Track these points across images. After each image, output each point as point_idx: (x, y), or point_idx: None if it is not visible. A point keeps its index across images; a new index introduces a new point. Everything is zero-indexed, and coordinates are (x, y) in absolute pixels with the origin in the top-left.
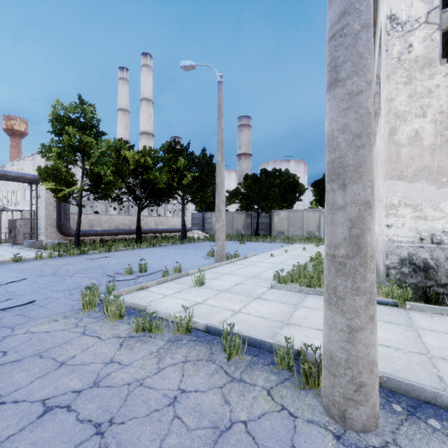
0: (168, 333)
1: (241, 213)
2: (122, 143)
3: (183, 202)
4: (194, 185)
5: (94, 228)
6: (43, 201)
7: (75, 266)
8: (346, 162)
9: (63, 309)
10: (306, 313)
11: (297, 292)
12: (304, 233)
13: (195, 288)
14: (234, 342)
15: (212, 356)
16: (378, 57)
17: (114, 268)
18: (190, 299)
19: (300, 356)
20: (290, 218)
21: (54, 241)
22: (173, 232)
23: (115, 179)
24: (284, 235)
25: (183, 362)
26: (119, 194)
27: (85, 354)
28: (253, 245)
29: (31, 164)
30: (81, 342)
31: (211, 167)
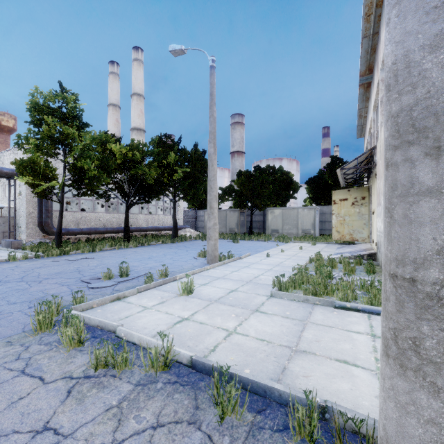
0: (139, 370)
1: (234, 211)
2: (108, 135)
3: (174, 199)
4: (186, 181)
5: (80, 226)
6: (24, 197)
7: (49, 269)
8: (441, 104)
9: (10, 330)
10: (318, 334)
11: (302, 303)
12: (299, 231)
13: (182, 297)
14: (228, 394)
15: (197, 414)
16: None
17: (93, 271)
18: (175, 314)
19: (325, 414)
20: (284, 215)
21: (35, 241)
22: (165, 231)
23: (99, 174)
24: (278, 233)
25: (153, 427)
26: (106, 190)
27: (10, 413)
28: (247, 244)
29: (12, 159)
30: (13, 389)
31: (203, 163)
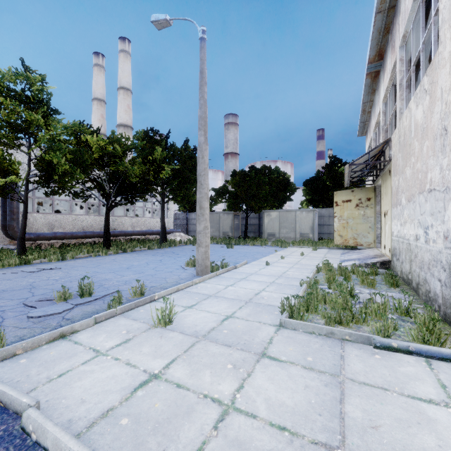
0: None
1: (228, 214)
2: (83, 126)
3: (162, 200)
4: (175, 180)
5: (54, 230)
6: None
7: None
8: None
9: None
10: (370, 408)
11: (325, 337)
12: (297, 235)
13: (157, 329)
14: None
15: None
16: (413, 1)
17: (49, 288)
18: (140, 365)
19: None
20: (281, 218)
21: None
22: (153, 235)
23: (71, 169)
24: (275, 237)
25: None
26: (82, 189)
27: None
28: (242, 249)
29: None
30: None
31: (194, 161)
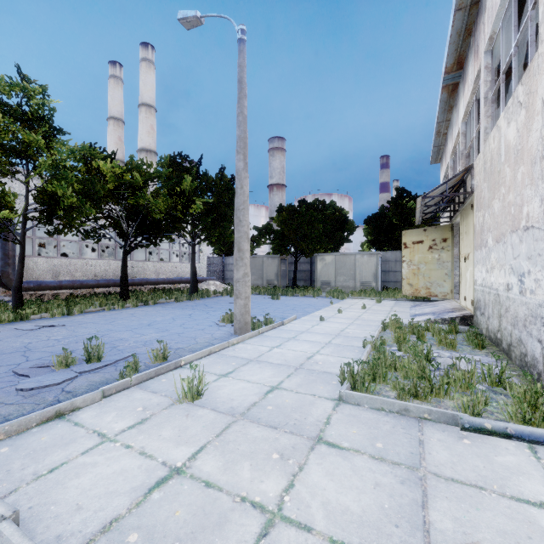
0: None
1: (273, 258)
2: (95, 149)
3: (192, 241)
4: (209, 217)
5: (59, 278)
6: None
7: None
8: None
9: None
10: (463, 515)
11: (398, 415)
12: (357, 284)
13: (182, 405)
14: None
15: None
16: None
17: (48, 351)
18: (157, 455)
19: None
20: (338, 263)
21: None
22: (181, 283)
23: (80, 202)
24: (330, 287)
25: None
26: (94, 227)
27: None
28: (290, 301)
29: None
30: None
31: (232, 193)
